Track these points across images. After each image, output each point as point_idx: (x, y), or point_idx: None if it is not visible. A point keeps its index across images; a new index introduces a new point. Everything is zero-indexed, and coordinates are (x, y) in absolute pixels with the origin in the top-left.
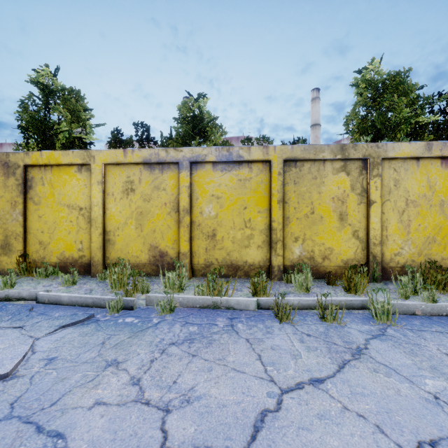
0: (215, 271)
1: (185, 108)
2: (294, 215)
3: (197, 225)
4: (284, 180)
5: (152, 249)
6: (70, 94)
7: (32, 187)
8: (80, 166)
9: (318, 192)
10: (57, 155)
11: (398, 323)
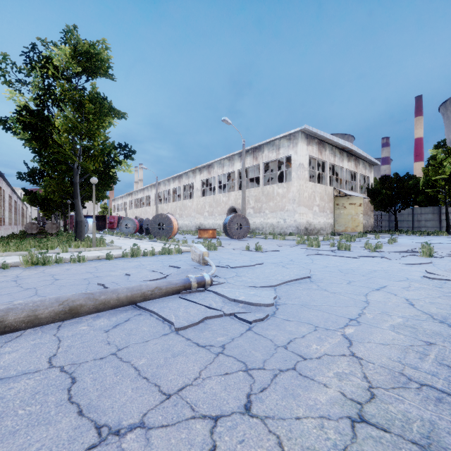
0: None
1: None
2: None
3: None
4: None
5: None
6: None
7: None
8: None
9: None
10: None
11: None
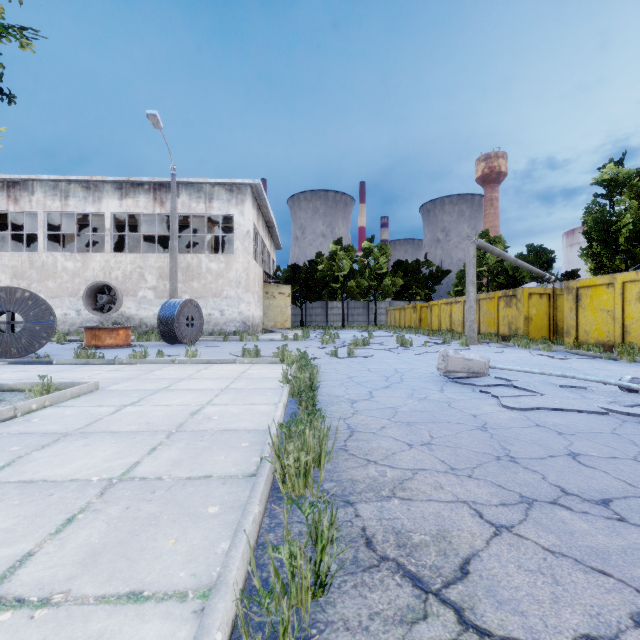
0: None
1: None
2: None
3: None
4: None
5: None
6: (638, 174)
7: (580, 300)
8: (608, 285)
9: None
10: (594, 280)
11: None
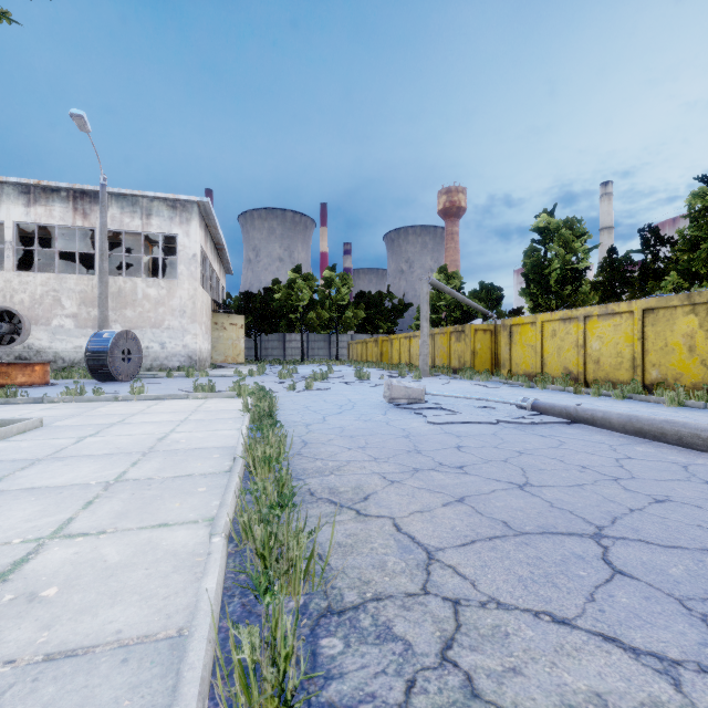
0: (566, 376)
1: (698, 198)
2: (651, 348)
3: (588, 355)
4: (644, 323)
5: (564, 369)
6: (565, 225)
7: (513, 336)
8: (532, 324)
9: (671, 331)
10: (522, 319)
11: (627, 401)
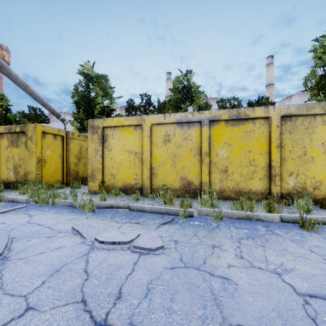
0: (245, 195)
1: (177, 81)
2: (289, 156)
3: (213, 164)
4: (281, 130)
5: (182, 179)
6: (101, 78)
7: (107, 140)
8: (136, 126)
9: (310, 139)
10: (122, 119)
11: None
